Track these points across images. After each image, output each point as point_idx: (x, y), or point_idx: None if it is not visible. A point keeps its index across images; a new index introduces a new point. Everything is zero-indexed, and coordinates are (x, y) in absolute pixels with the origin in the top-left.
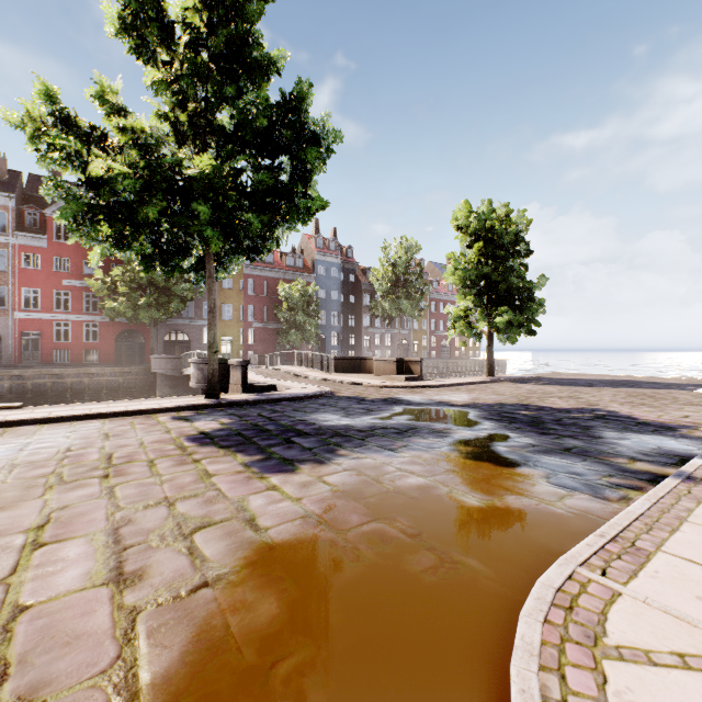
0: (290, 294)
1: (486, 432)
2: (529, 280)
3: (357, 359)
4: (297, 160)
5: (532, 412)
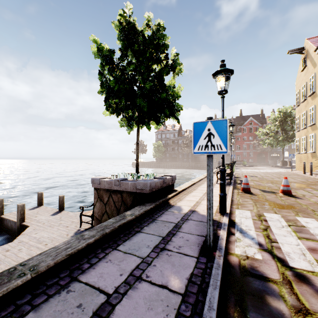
0: None
1: None
2: None
3: None
4: None
5: None
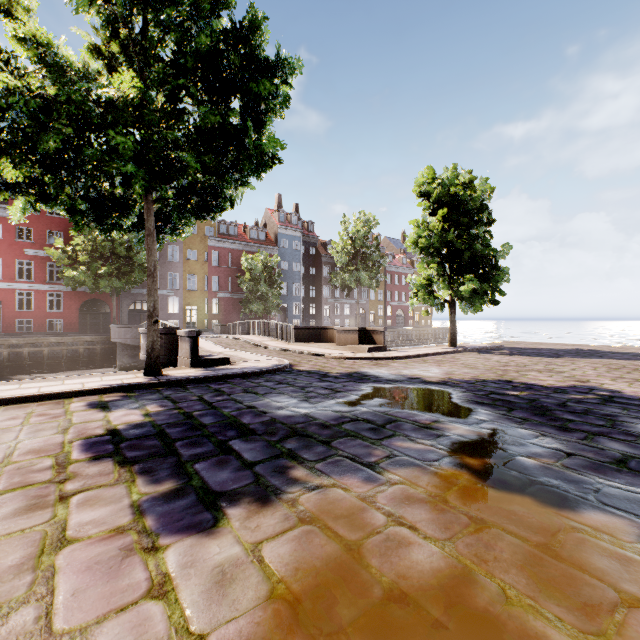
0: (252, 265)
1: (488, 427)
2: (493, 248)
3: (317, 328)
4: (249, 97)
5: (524, 393)
